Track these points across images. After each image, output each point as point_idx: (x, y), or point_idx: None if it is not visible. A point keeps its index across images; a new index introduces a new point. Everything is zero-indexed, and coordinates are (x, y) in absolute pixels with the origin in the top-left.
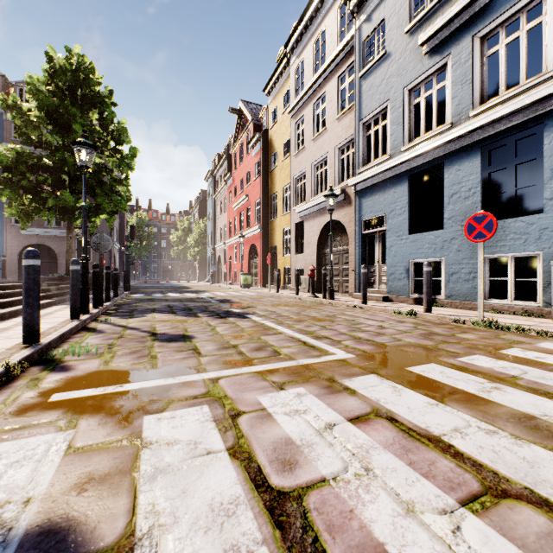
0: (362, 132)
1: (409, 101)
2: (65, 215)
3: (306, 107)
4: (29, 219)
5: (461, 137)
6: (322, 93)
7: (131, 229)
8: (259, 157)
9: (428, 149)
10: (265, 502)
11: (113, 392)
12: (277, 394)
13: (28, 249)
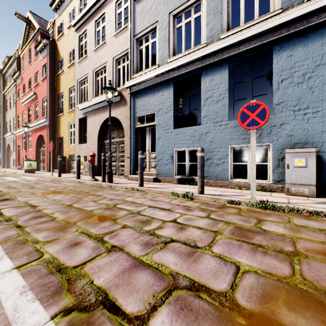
0: (136, 46)
1: (174, 25)
2: None
3: (88, 23)
4: None
5: (215, 54)
6: (102, 14)
7: None
8: (46, 61)
9: (190, 60)
10: None
11: None
12: None
13: None
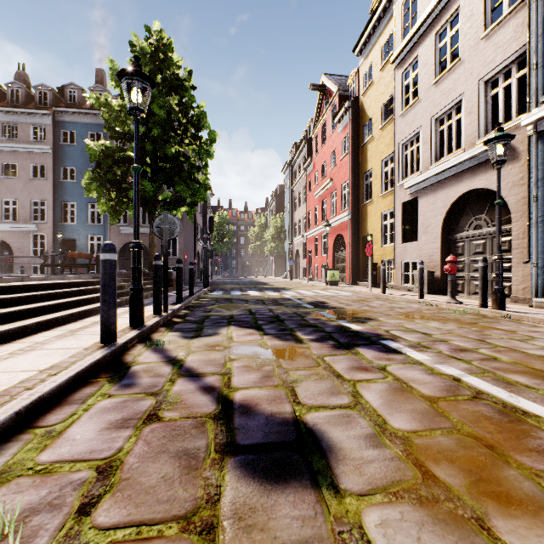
0: None
1: None
2: (146, 207)
3: (421, 44)
4: (117, 215)
5: None
6: (452, 13)
7: (210, 220)
8: (347, 131)
9: None
10: None
11: None
12: None
13: None
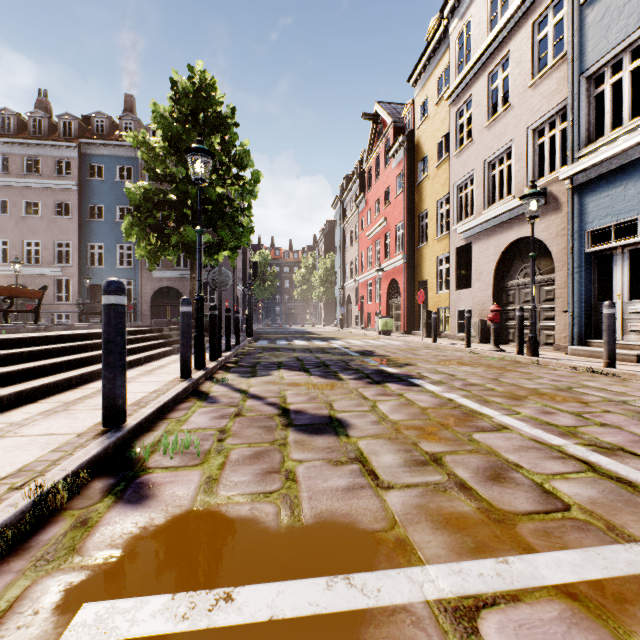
0: (585, 91)
1: None
2: (188, 253)
3: (474, 84)
4: (156, 260)
5: None
6: (503, 56)
7: (254, 266)
8: (402, 168)
9: None
10: None
11: (206, 633)
12: None
13: (108, 279)
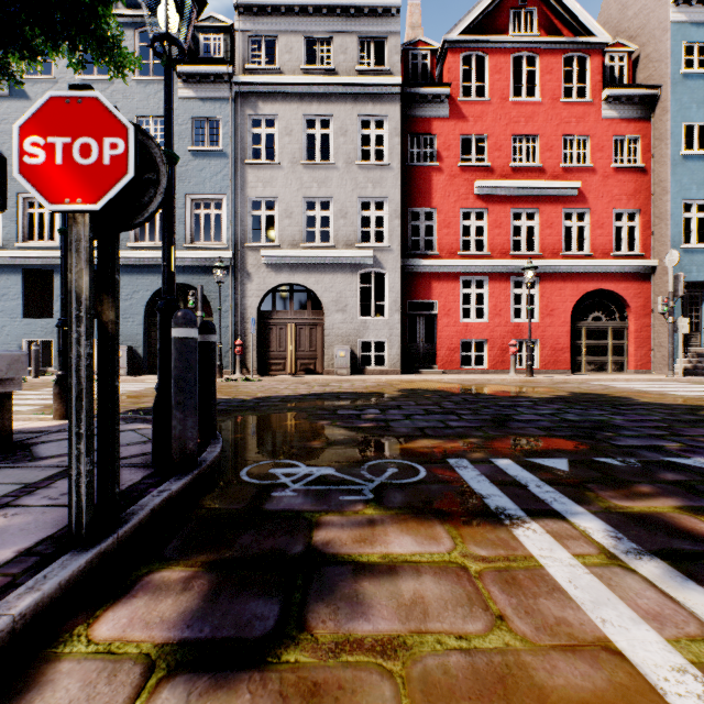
0: None
1: (25, 207)
2: None
3: None
4: None
5: None
6: None
7: None
8: None
9: (41, 257)
10: None
11: None
12: None
13: None
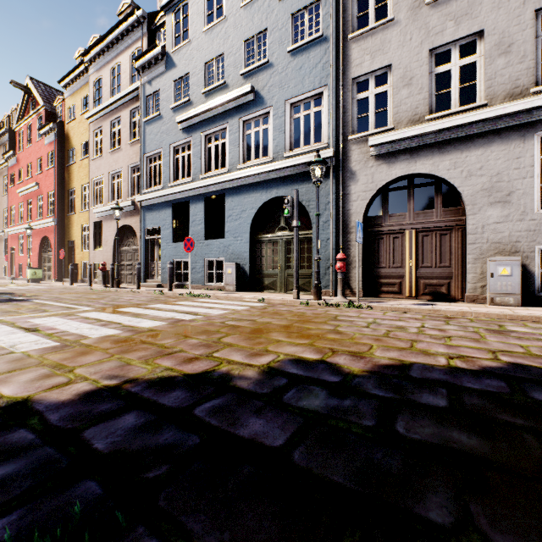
0: (146, 163)
1: (174, 154)
2: None
3: (104, 121)
4: None
5: (196, 189)
6: (118, 116)
7: None
8: (54, 148)
9: (181, 191)
10: (24, 329)
11: None
12: (39, 319)
13: None
